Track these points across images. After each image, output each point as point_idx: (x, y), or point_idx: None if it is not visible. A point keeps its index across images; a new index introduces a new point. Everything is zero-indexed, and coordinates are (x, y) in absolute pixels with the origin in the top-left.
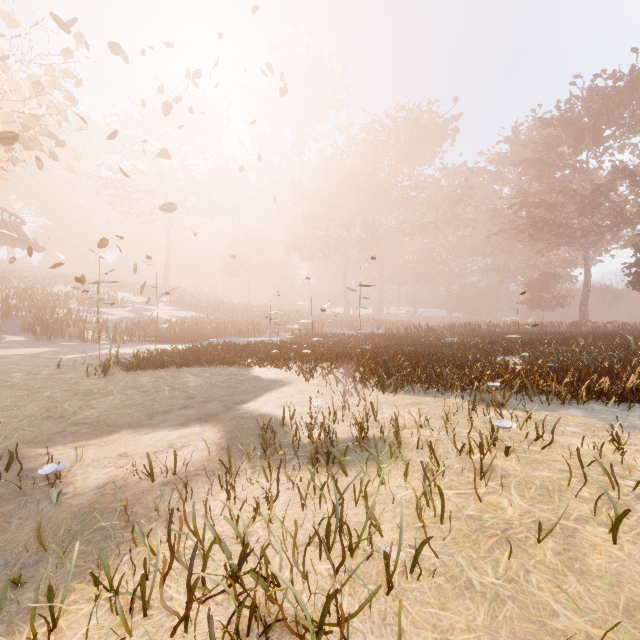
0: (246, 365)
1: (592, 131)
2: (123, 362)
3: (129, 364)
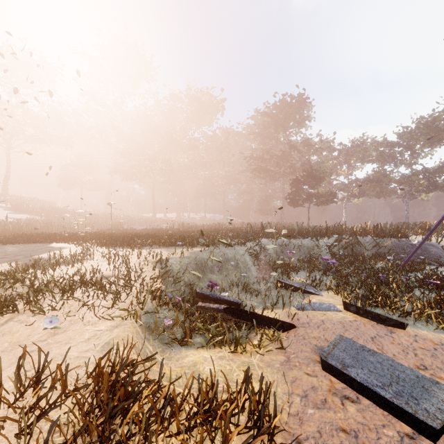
0: (49, 242)
1: (282, 123)
2: None
3: None
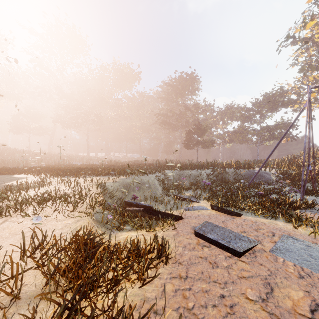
0: (11, 174)
1: (180, 91)
2: None
3: None
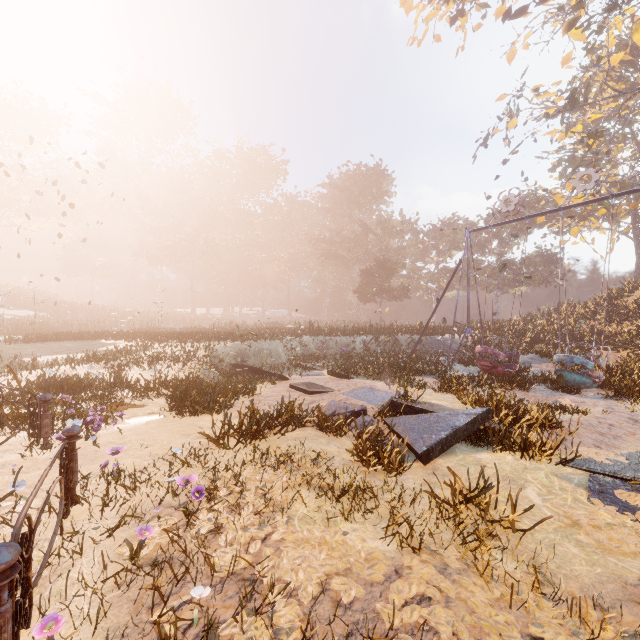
0: (97, 340)
1: (356, 198)
2: (15, 340)
3: (28, 339)
